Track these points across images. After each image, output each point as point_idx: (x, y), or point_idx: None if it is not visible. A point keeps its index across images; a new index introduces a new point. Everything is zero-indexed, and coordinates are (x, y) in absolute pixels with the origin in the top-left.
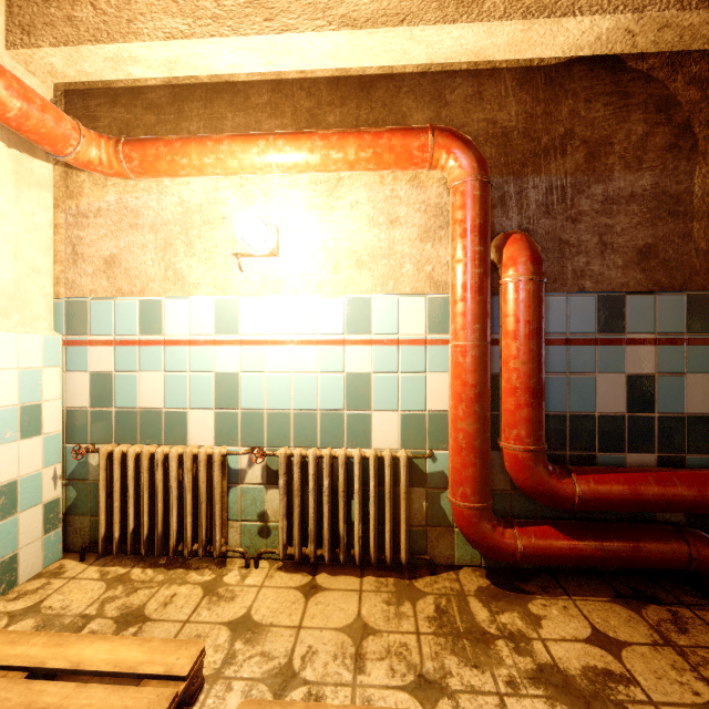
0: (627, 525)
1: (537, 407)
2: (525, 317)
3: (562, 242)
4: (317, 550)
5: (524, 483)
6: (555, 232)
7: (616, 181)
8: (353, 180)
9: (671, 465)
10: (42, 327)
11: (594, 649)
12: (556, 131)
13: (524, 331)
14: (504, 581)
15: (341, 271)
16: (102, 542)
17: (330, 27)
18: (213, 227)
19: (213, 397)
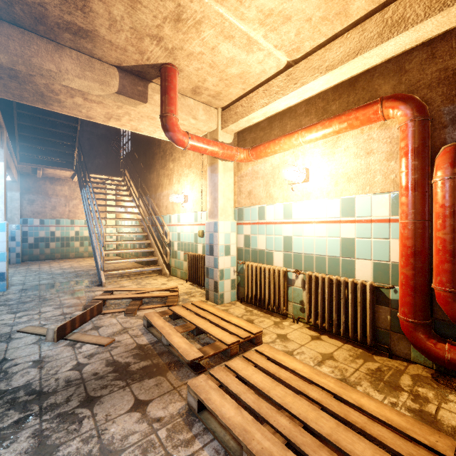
0: None
1: None
2: (445, 203)
3: None
4: (323, 323)
5: (447, 313)
6: None
7: None
8: (345, 135)
9: None
10: (230, 218)
11: None
12: None
13: (444, 213)
14: (444, 380)
15: (339, 185)
16: (246, 297)
17: (321, 75)
18: (282, 173)
19: (282, 246)
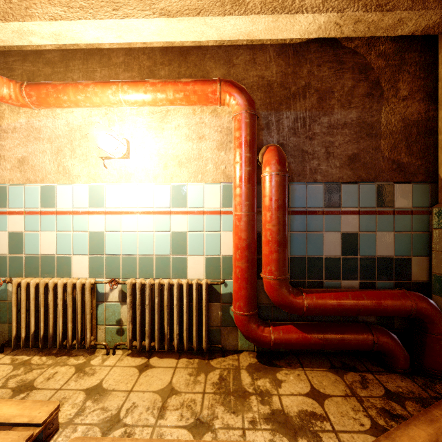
0: (339, 324)
1: (282, 252)
2: (274, 197)
3: (303, 151)
4: (151, 342)
5: (274, 299)
6: (299, 145)
7: (335, 114)
8: (176, 111)
9: (368, 287)
10: None
11: (309, 400)
12: (300, 83)
13: (274, 206)
14: (266, 359)
15: (169, 168)
16: (14, 340)
17: (154, 15)
18: (88, 140)
19: (87, 247)
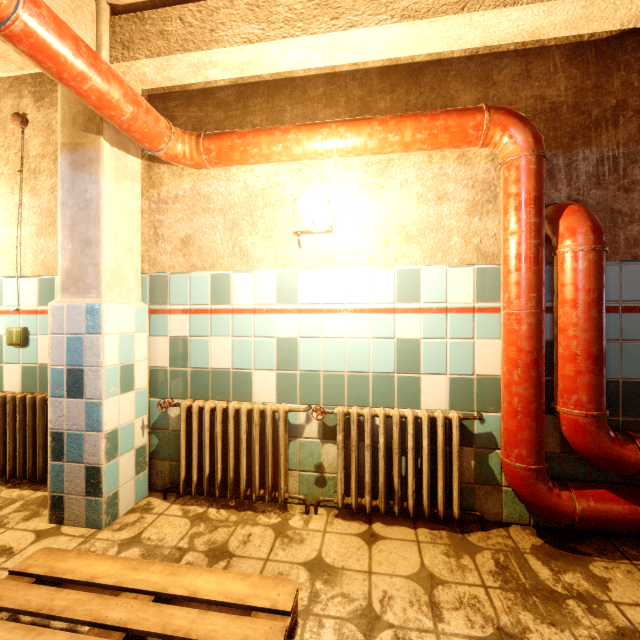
0: None
1: (599, 373)
2: (587, 286)
3: (613, 211)
4: (371, 500)
5: (584, 447)
6: (606, 202)
7: None
8: (403, 160)
9: None
10: (133, 298)
11: None
12: (607, 103)
13: (585, 300)
14: (557, 540)
15: (391, 245)
16: (183, 484)
17: (392, 20)
18: (274, 208)
19: (274, 359)
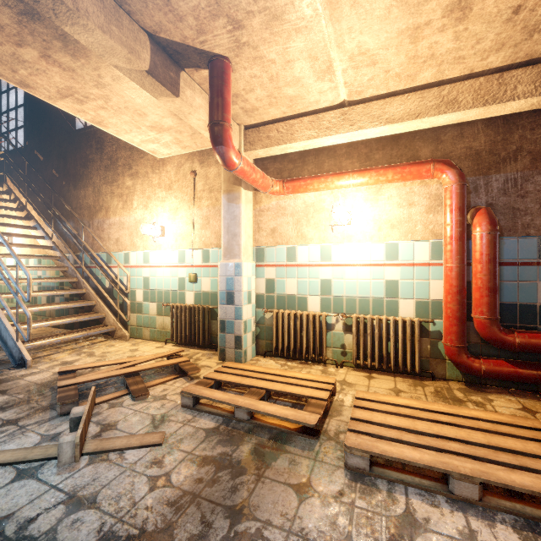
0: None
1: (493, 297)
2: (485, 252)
3: (514, 209)
4: (371, 362)
5: (485, 335)
6: (510, 203)
7: None
8: (389, 185)
9: None
10: (250, 259)
11: (520, 411)
12: (510, 148)
13: (485, 259)
14: (475, 387)
15: (382, 230)
16: (274, 350)
17: (381, 124)
18: (319, 213)
19: (319, 290)
